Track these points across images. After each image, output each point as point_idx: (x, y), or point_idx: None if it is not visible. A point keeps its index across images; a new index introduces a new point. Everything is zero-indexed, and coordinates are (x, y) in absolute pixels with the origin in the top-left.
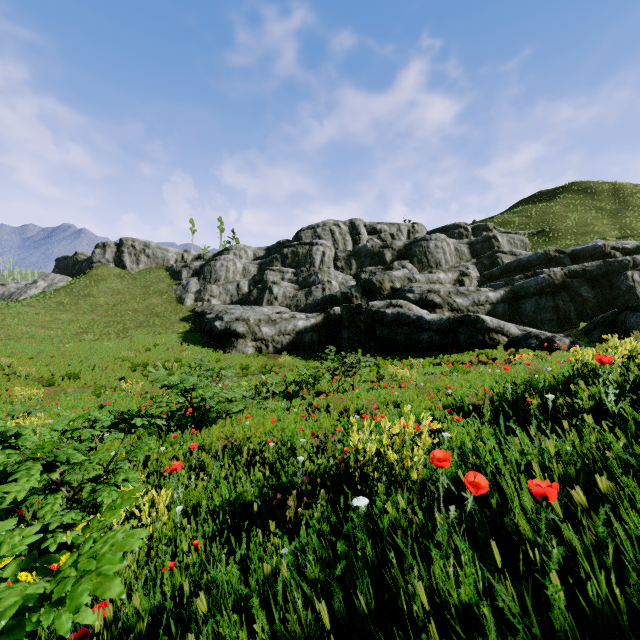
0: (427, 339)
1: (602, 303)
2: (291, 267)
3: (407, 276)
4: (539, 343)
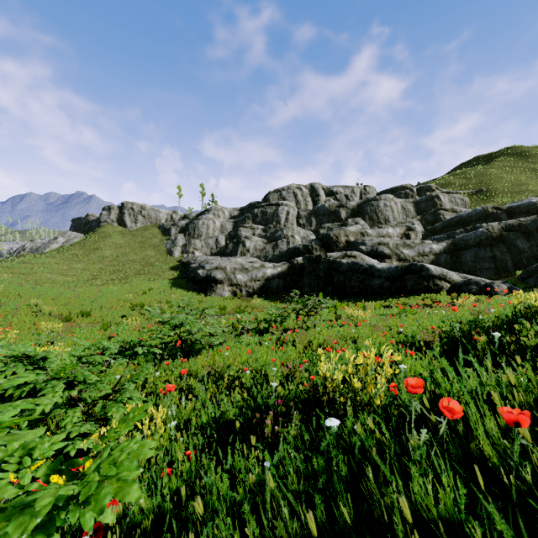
0: (378, 285)
1: (537, 253)
2: (260, 224)
3: (360, 231)
4: (479, 288)
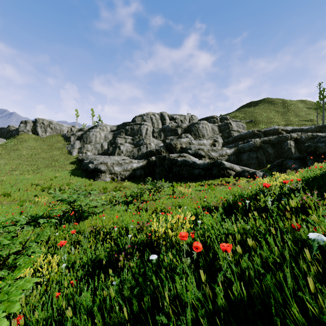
0: (197, 173)
1: (277, 155)
2: (130, 136)
3: (188, 141)
4: (249, 174)
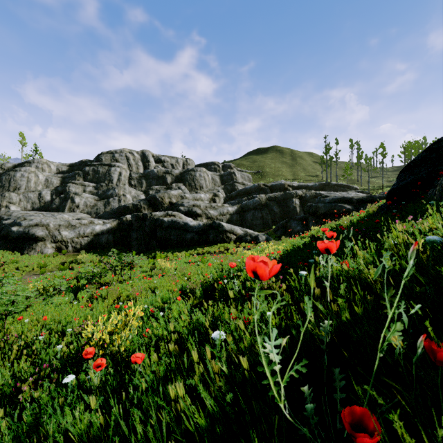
0: (190, 238)
1: (283, 215)
2: (92, 182)
3: (180, 195)
4: (251, 239)
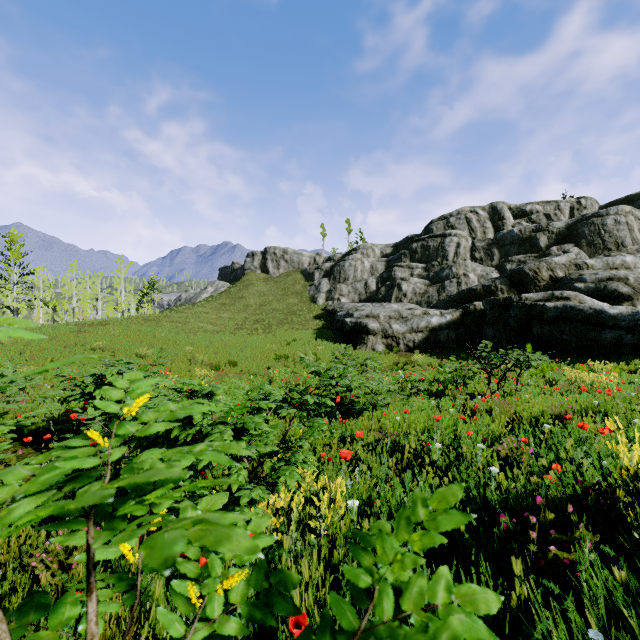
0: (611, 339)
1: None
2: (420, 262)
3: (574, 262)
4: None
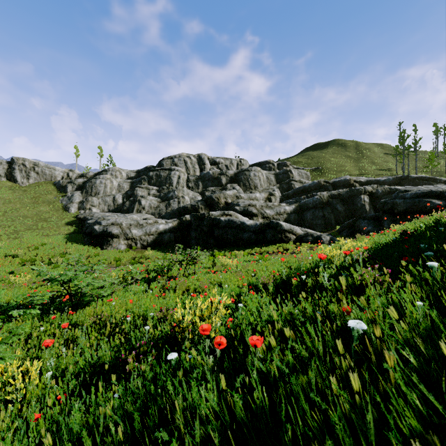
0: (247, 237)
1: (348, 214)
2: (155, 185)
3: (235, 195)
4: (313, 239)
